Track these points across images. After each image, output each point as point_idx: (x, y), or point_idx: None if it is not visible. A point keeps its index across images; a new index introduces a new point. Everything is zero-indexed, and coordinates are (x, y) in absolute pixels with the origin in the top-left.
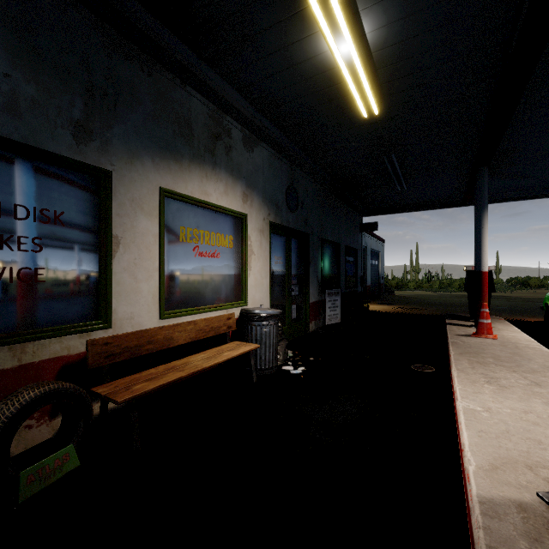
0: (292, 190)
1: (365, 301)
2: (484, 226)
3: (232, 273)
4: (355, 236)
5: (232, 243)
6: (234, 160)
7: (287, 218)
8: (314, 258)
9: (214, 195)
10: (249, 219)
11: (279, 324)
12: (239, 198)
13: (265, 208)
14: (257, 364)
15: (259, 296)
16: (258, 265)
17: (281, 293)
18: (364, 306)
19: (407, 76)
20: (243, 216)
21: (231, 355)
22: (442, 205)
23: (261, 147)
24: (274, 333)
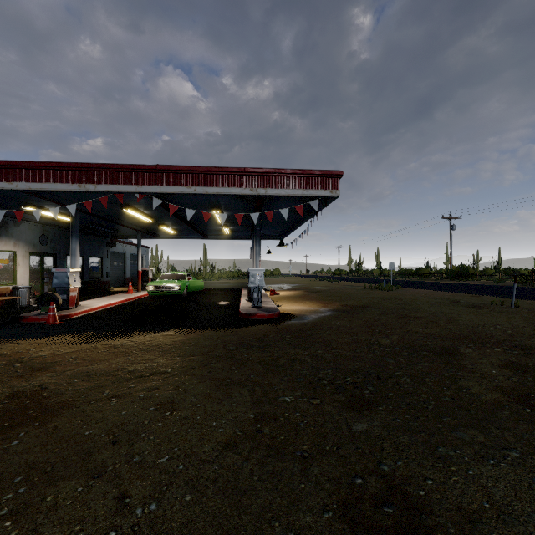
0: (44, 236)
1: (105, 285)
2: (139, 253)
3: (9, 273)
4: (101, 250)
5: (8, 262)
6: (10, 232)
7: (41, 249)
8: (61, 265)
9: (0, 246)
10: (17, 252)
11: (33, 292)
12: (12, 245)
13: (27, 247)
14: (20, 303)
15: (23, 281)
16: (23, 269)
17: (37, 281)
18: (110, 289)
19: (79, 215)
20: (14, 252)
21: (8, 298)
22: (148, 237)
23: (24, 223)
24: (28, 293)
